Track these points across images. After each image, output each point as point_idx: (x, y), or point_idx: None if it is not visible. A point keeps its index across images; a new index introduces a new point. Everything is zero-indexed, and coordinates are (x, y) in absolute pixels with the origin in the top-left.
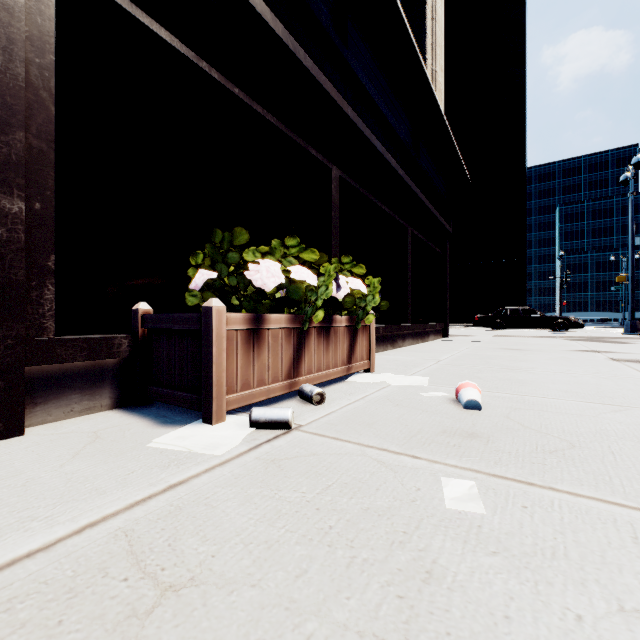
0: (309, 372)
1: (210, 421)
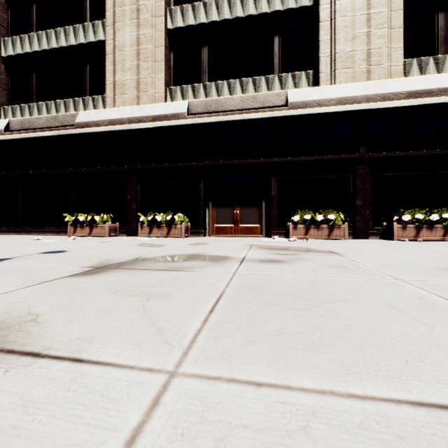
0: (422, 237)
1: (393, 240)
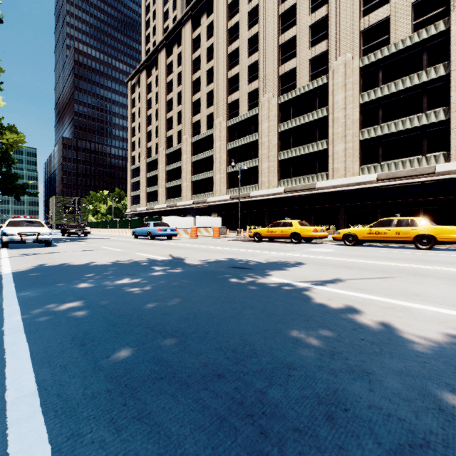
0: None
1: None
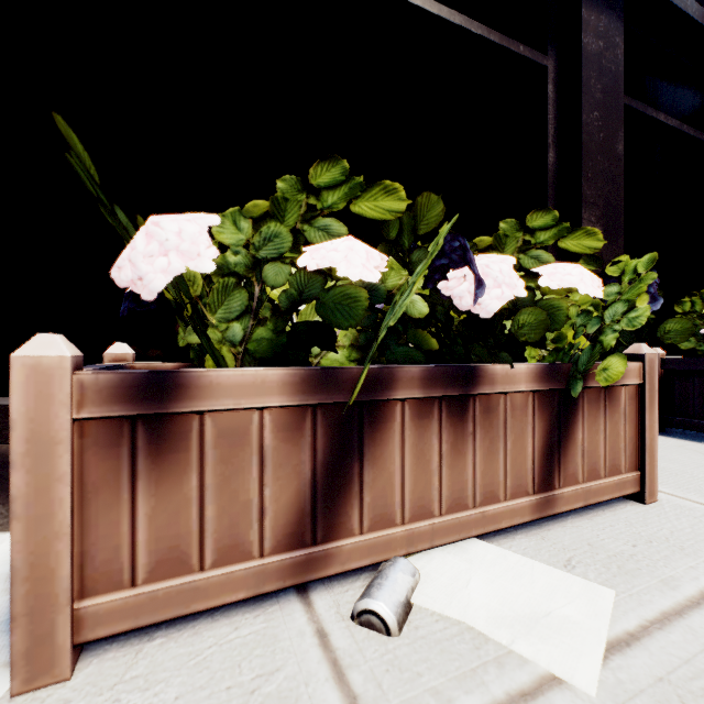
0: None
1: None
